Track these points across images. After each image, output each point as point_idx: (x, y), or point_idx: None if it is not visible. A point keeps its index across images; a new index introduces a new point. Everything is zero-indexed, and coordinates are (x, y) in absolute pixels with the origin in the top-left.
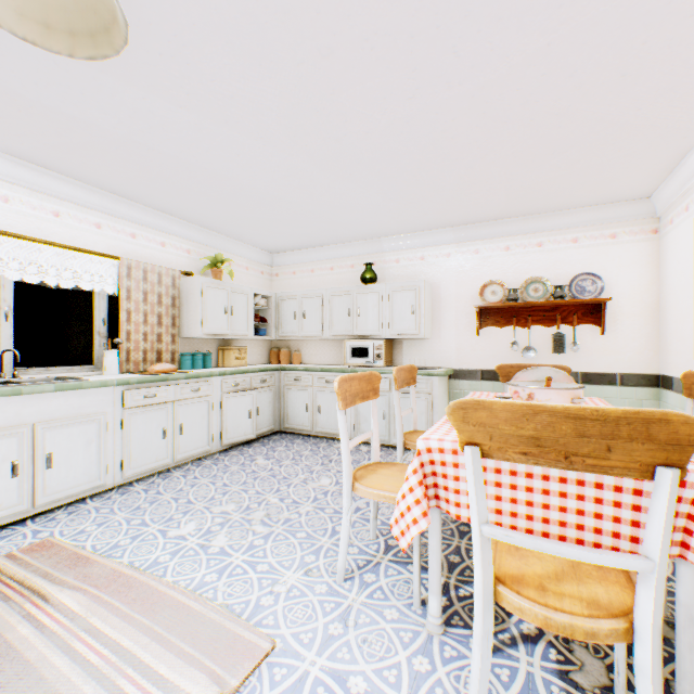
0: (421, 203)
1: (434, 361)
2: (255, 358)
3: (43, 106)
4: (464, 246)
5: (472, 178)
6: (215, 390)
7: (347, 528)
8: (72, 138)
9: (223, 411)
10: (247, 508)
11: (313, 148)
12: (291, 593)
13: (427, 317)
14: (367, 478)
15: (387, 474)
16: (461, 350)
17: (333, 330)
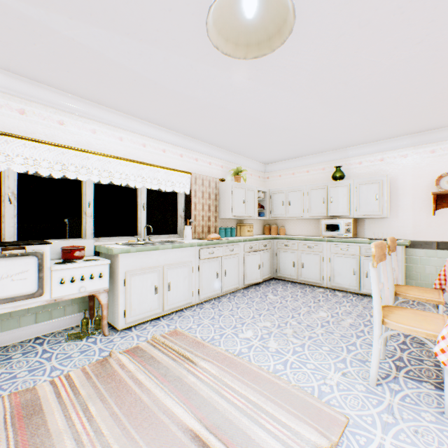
0: (391, 119)
1: (392, 234)
2: (255, 231)
3: (174, 92)
4: (420, 148)
5: (445, 95)
6: (240, 251)
7: (378, 349)
8: (181, 107)
9: (245, 263)
10: (279, 325)
11: (324, 91)
12: (339, 387)
13: (387, 202)
14: (390, 316)
15: (404, 315)
16: (417, 226)
17: (311, 212)
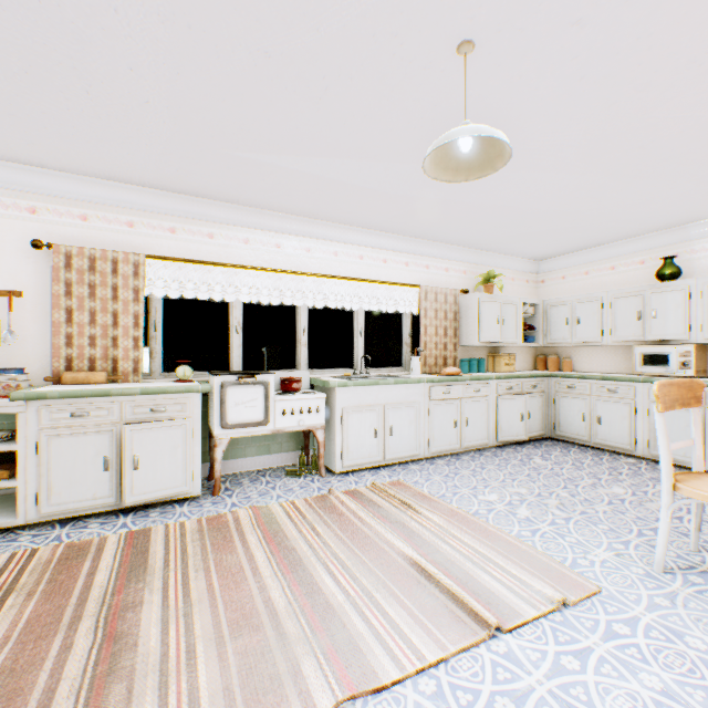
0: None
1: None
2: (519, 364)
3: (397, 196)
4: None
5: None
6: (491, 392)
7: (666, 524)
8: (405, 209)
9: (498, 411)
10: (538, 494)
11: (610, 162)
12: (604, 564)
13: None
14: (689, 482)
15: None
16: None
17: (615, 335)
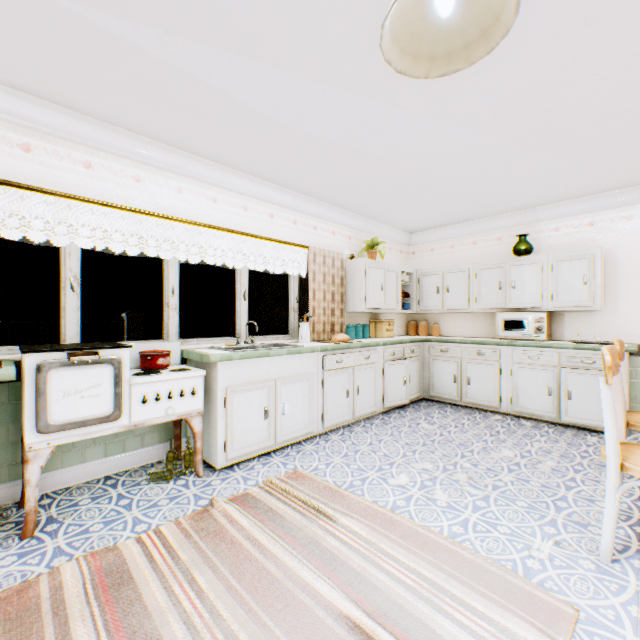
0: (611, 163)
1: (607, 335)
2: (395, 330)
3: (294, 132)
4: None
5: None
6: (378, 358)
7: (614, 508)
8: (300, 154)
9: (384, 377)
10: (444, 468)
11: (515, 123)
12: (554, 562)
13: (601, 287)
14: (632, 459)
15: None
16: None
17: (480, 303)
